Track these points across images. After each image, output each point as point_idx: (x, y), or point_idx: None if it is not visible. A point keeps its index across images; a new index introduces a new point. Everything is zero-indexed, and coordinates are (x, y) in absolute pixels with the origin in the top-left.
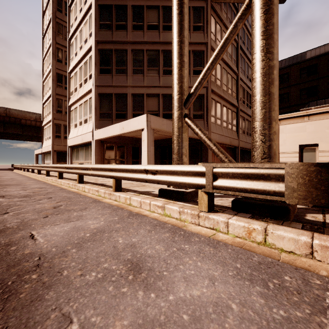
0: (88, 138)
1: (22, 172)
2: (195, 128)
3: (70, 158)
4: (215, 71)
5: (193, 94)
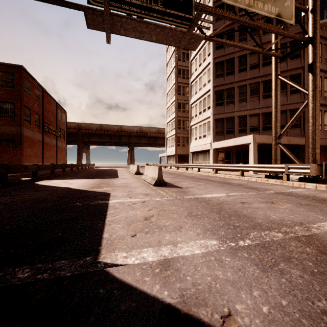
0: (207, 147)
1: None
2: (283, 149)
3: (191, 159)
4: None
5: (282, 134)
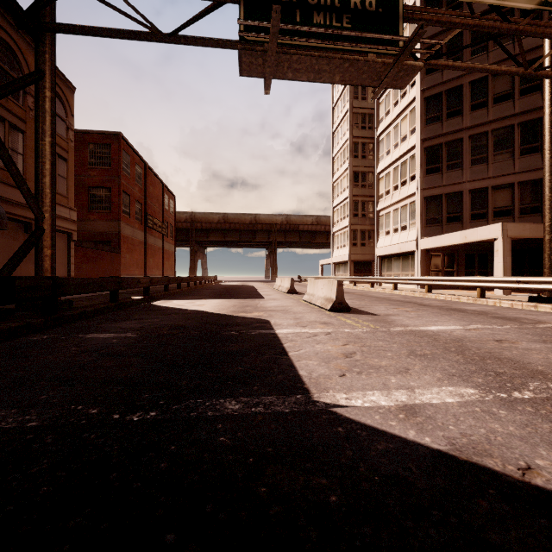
0: (409, 247)
1: None
2: None
3: (378, 269)
4: None
5: None
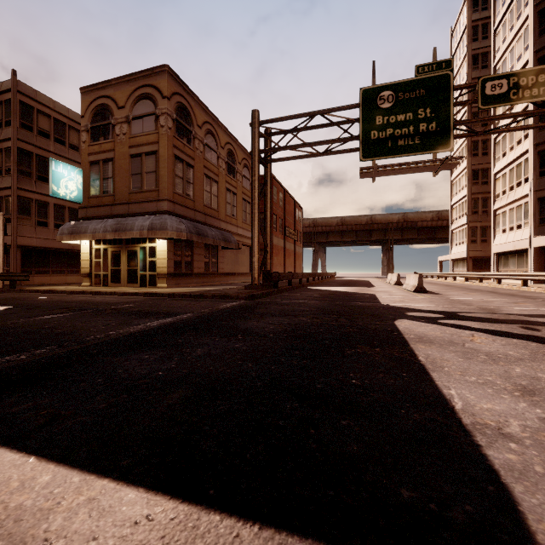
0: (522, 245)
1: (437, 280)
2: None
3: (495, 265)
4: None
5: None
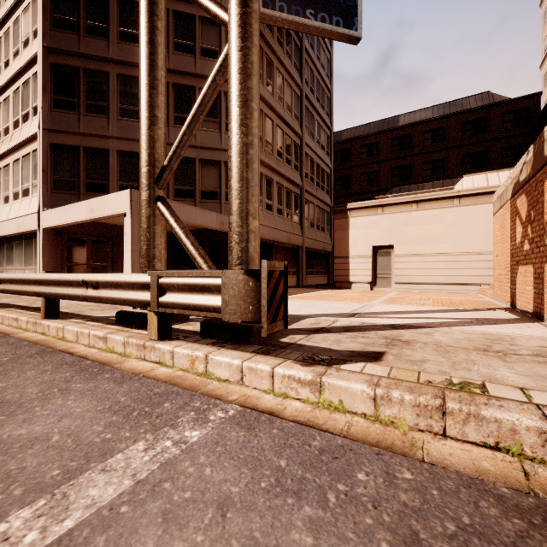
0: (29, 224)
1: None
2: (169, 218)
3: None
4: (263, 129)
5: (167, 168)
